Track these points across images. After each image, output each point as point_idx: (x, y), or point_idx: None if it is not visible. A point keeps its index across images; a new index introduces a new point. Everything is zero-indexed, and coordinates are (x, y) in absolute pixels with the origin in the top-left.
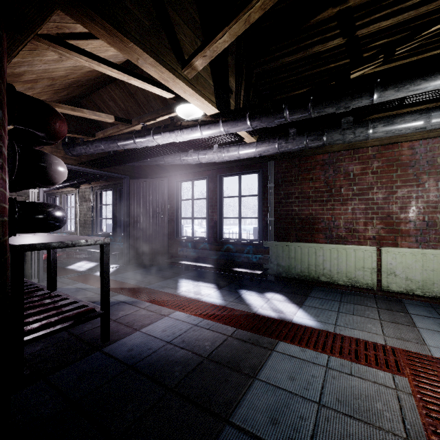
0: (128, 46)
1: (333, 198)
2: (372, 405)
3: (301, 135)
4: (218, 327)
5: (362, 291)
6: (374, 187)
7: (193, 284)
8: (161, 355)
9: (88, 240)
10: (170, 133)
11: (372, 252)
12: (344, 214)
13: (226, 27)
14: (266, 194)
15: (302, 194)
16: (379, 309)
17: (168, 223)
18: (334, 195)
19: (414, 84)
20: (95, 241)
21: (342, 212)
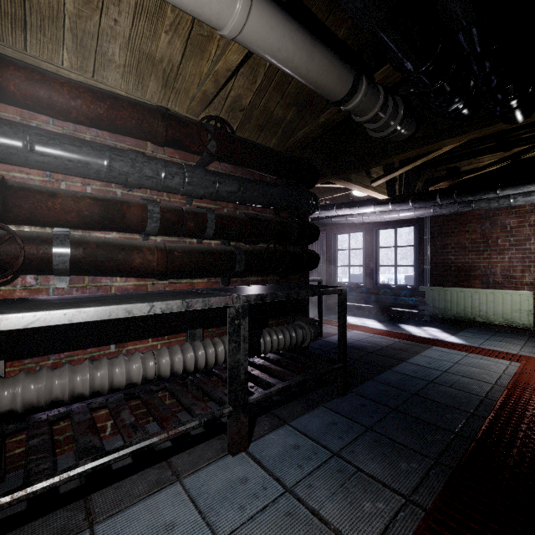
0: (350, 185)
1: (489, 248)
2: (488, 366)
3: (453, 203)
4: (388, 338)
5: (519, 331)
6: (531, 238)
7: (356, 319)
8: (357, 344)
9: (315, 279)
10: (350, 209)
11: (529, 296)
12: (501, 262)
13: (401, 169)
14: (422, 245)
15: (458, 245)
16: (528, 341)
17: (326, 270)
18: (490, 246)
19: (522, 188)
20: (317, 279)
21: (498, 260)
